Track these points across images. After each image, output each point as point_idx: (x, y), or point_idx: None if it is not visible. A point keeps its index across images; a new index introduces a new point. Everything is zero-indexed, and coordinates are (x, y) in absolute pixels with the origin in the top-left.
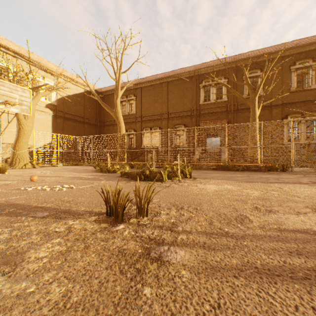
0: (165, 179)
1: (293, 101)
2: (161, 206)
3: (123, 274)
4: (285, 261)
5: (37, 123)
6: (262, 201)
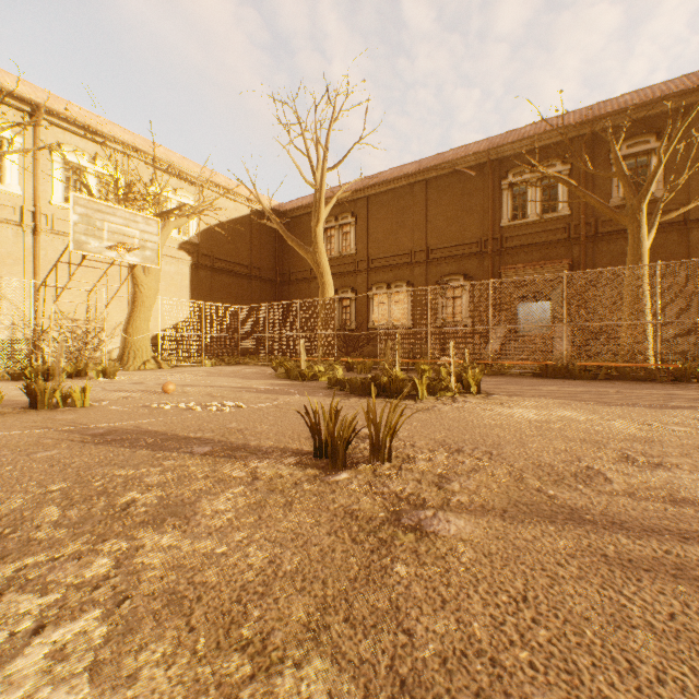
0: (423, 394)
1: None
2: (417, 446)
3: (358, 543)
4: (669, 551)
5: (164, 281)
6: (644, 445)
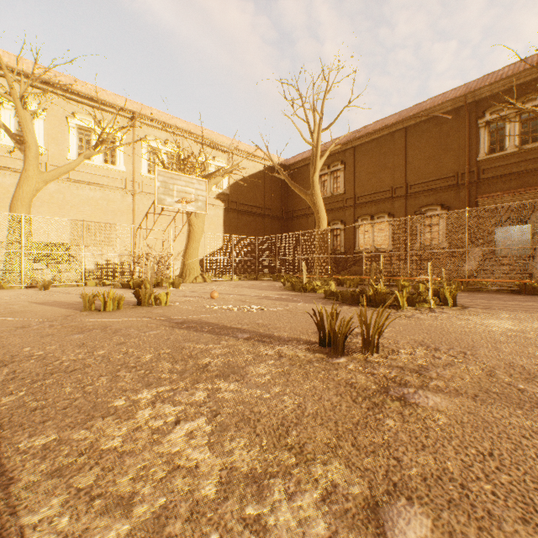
0: (403, 305)
1: None
2: (399, 343)
3: (357, 403)
4: None
5: (206, 222)
6: None
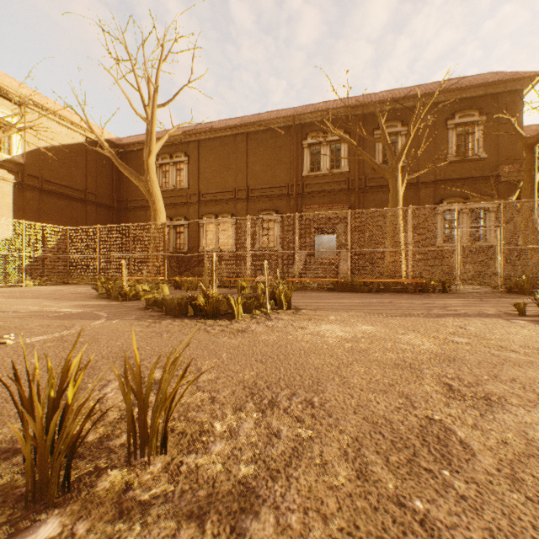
0: (238, 313)
1: (451, 178)
2: (218, 400)
3: None
4: None
5: None
6: (453, 367)
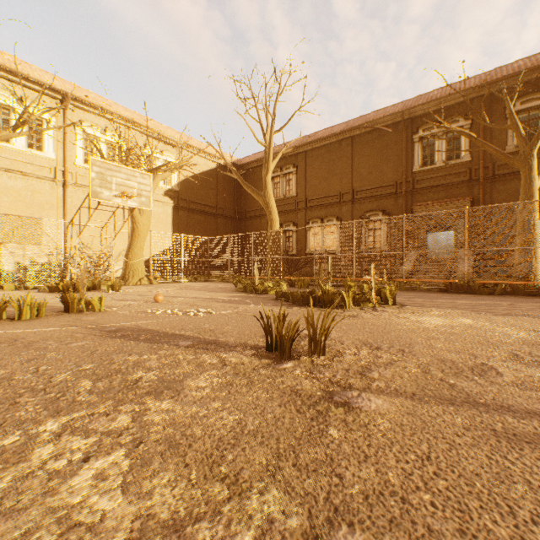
0: (349, 305)
1: None
2: (345, 344)
3: (301, 413)
4: None
5: (153, 219)
6: (531, 347)
